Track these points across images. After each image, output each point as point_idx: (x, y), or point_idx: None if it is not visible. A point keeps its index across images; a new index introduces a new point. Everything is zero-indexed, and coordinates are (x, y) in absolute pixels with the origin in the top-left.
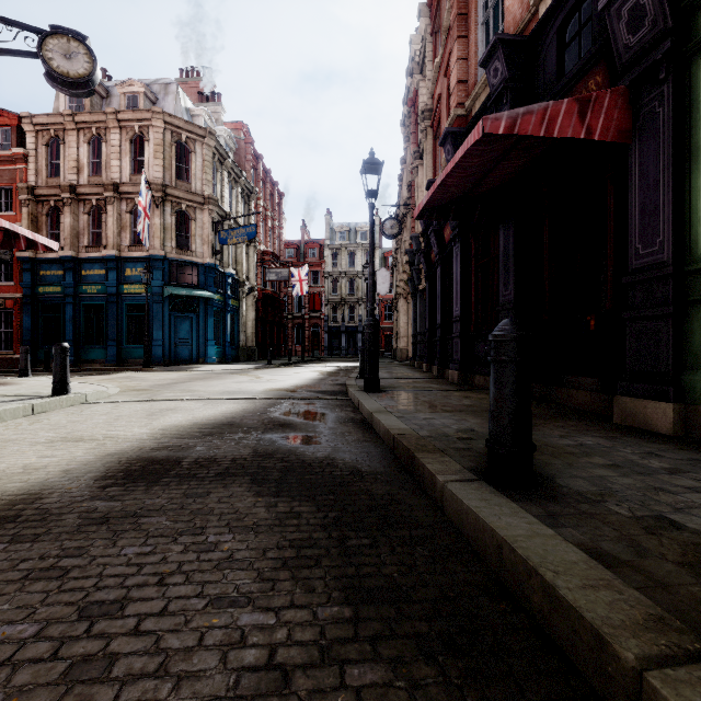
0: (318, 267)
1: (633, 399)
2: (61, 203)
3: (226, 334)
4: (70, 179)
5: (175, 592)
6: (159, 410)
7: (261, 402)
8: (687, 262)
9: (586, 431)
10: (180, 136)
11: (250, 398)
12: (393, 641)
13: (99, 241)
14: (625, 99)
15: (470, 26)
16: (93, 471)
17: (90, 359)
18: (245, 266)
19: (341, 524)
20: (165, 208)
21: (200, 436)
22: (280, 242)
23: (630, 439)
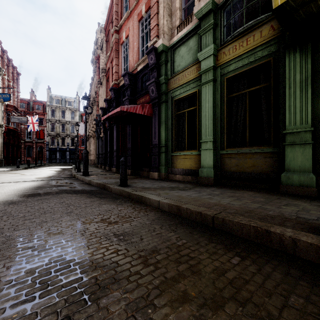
0: (42, 116)
1: (152, 172)
2: None
3: None
4: None
5: (71, 200)
6: None
7: (41, 181)
8: (160, 144)
9: (143, 179)
10: None
11: (34, 180)
12: (106, 198)
13: None
14: (151, 107)
15: (119, 55)
16: (14, 197)
17: None
18: None
19: (93, 194)
20: None
21: (35, 189)
22: (18, 100)
23: (149, 180)
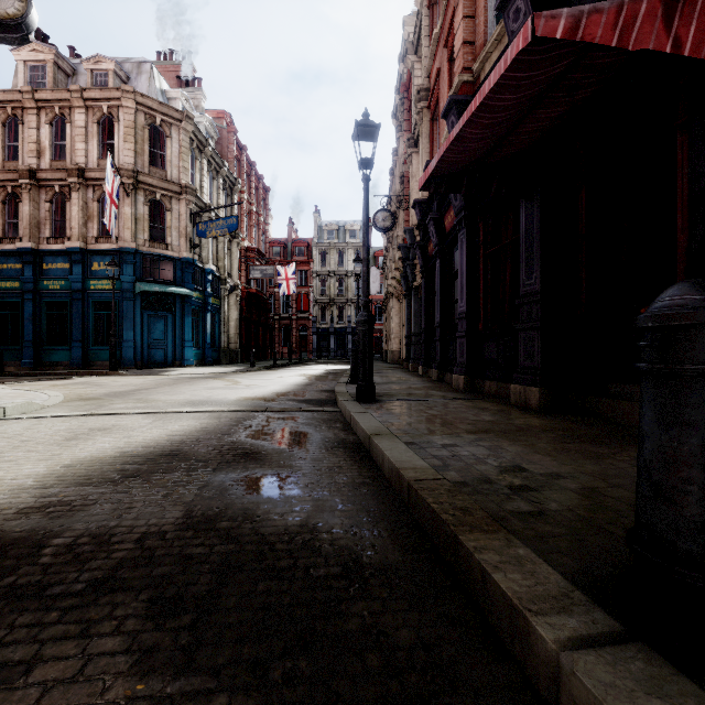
0: (306, 266)
1: None
2: (20, 189)
3: (205, 335)
4: (30, 162)
5: None
6: (88, 430)
7: (228, 416)
8: None
9: None
10: (153, 119)
11: (216, 410)
12: None
13: (64, 232)
14: None
15: None
16: None
17: (52, 362)
18: (228, 263)
19: None
20: (137, 197)
21: (116, 480)
22: (266, 239)
23: None
